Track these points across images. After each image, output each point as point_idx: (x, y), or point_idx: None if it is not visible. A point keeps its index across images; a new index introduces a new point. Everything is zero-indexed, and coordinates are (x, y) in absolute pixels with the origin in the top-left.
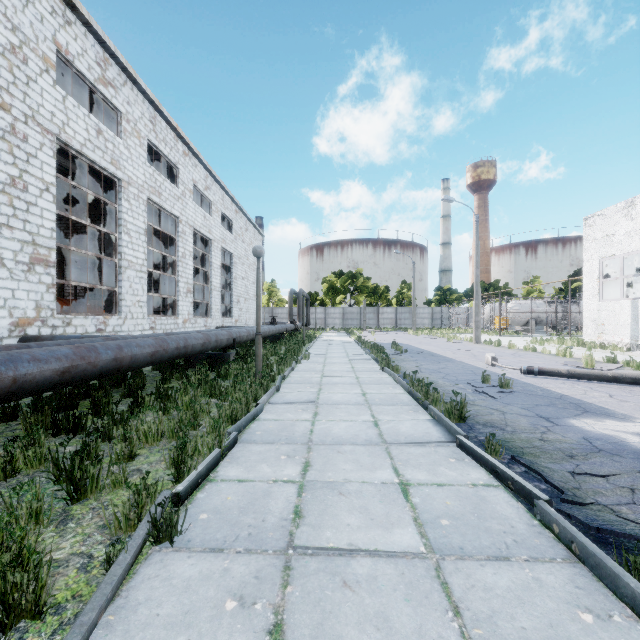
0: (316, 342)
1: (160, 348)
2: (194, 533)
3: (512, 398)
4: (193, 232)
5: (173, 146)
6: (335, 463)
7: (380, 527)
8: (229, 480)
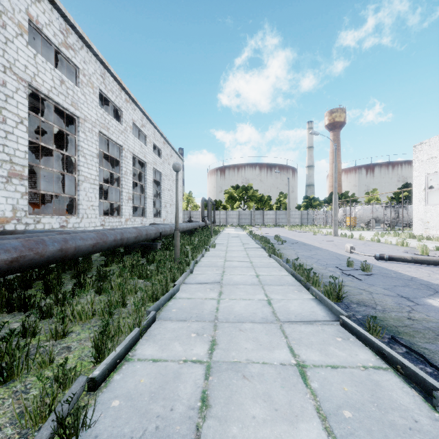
0: (220, 235)
1: (100, 240)
2: (103, 426)
3: (373, 280)
4: (133, 157)
5: (118, 95)
6: (238, 342)
7: (285, 420)
8: (144, 359)
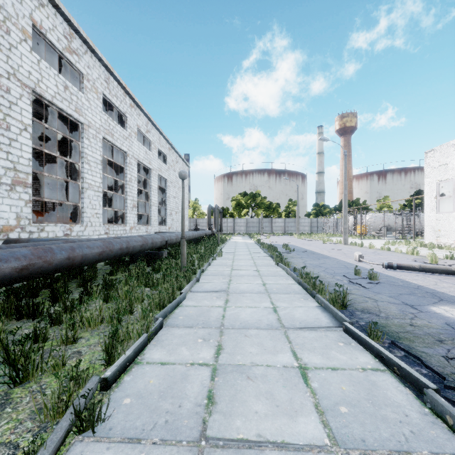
0: (227, 243)
1: (106, 249)
2: (116, 420)
3: (380, 288)
4: (138, 163)
5: (122, 100)
6: (243, 346)
7: (285, 415)
8: (153, 363)
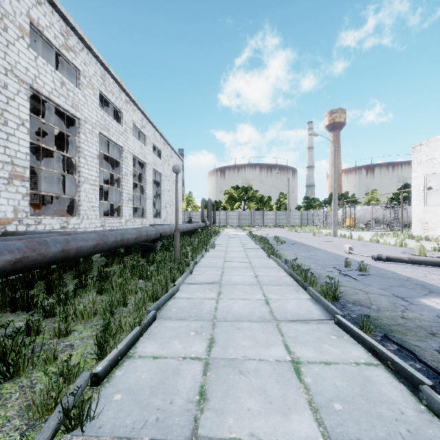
0: (220, 235)
1: (101, 241)
2: (106, 417)
3: (370, 280)
4: (133, 158)
5: (118, 96)
6: (235, 339)
7: (278, 412)
8: (145, 356)
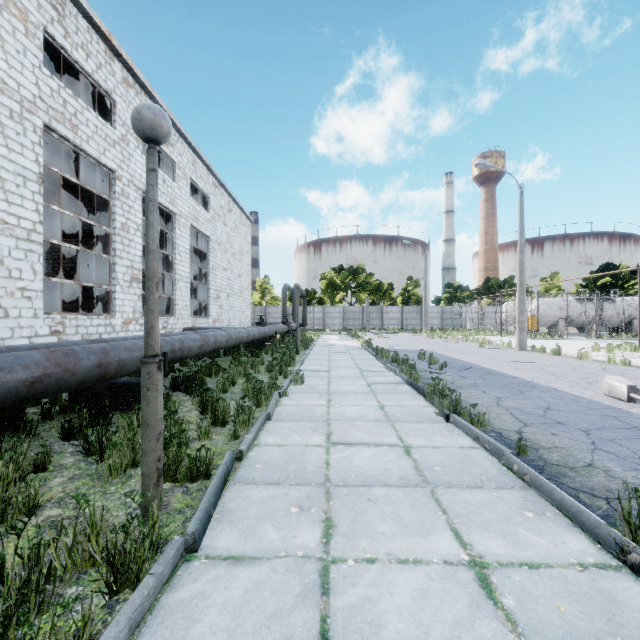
0: (314, 348)
1: None
2: None
3: None
4: None
5: (103, 64)
6: None
7: None
8: None
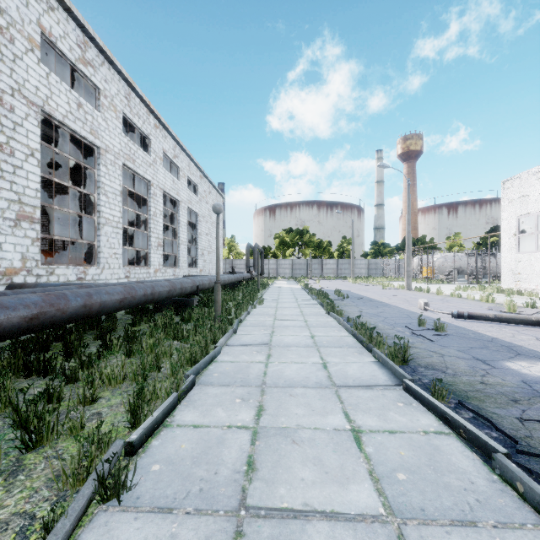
0: (269, 289)
1: (128, 295)
2: (144, 488)
3: (447, 341)
4: (163, 194)
5: (145, 119)
6: (287, 407)
7: (335, 482)
8: (184, 425)
